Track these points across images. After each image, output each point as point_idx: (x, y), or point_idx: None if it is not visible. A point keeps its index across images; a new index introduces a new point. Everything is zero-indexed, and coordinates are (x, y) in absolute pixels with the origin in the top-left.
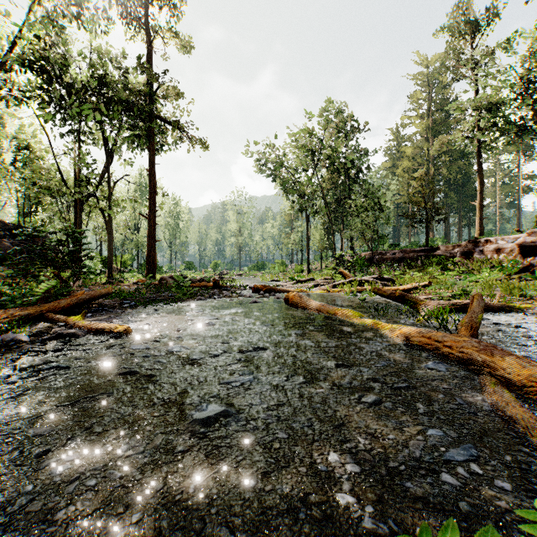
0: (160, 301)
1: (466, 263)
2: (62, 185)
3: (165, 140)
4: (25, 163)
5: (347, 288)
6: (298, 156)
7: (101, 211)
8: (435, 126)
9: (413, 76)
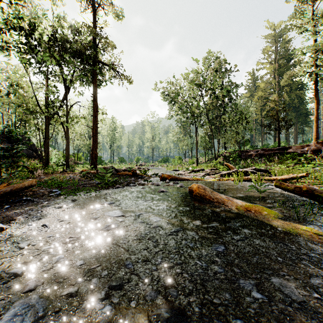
0: (85, 189)
1: (315, 157)
2: (38, 108)
3: (104, 78)
4: (15, 94)
5: (236, 178)
6: (190, 89)
7: (62, 124)
8: (280, 68)
9: (264, 36)
